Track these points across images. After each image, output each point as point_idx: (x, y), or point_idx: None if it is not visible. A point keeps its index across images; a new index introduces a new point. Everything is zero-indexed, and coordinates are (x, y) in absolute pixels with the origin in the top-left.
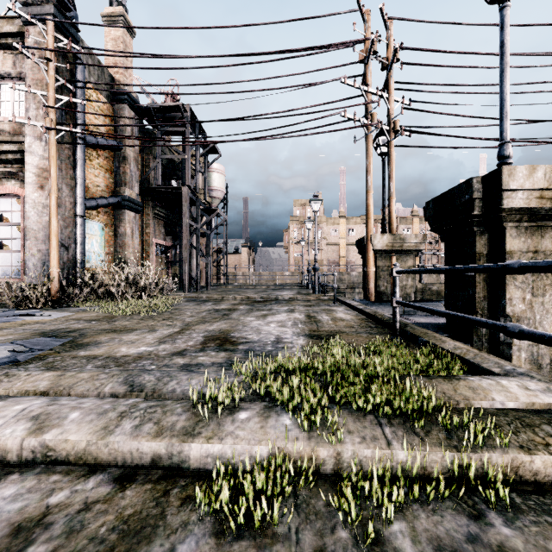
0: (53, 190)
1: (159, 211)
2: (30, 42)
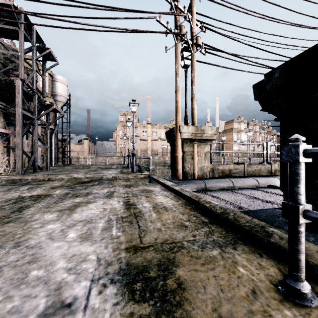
0: None
1: None
2: None
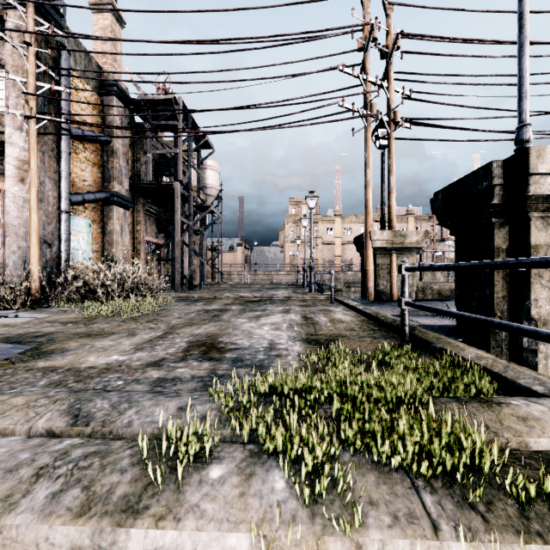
0: (34, 183)
1: (151, 208)
2: (10, 27)
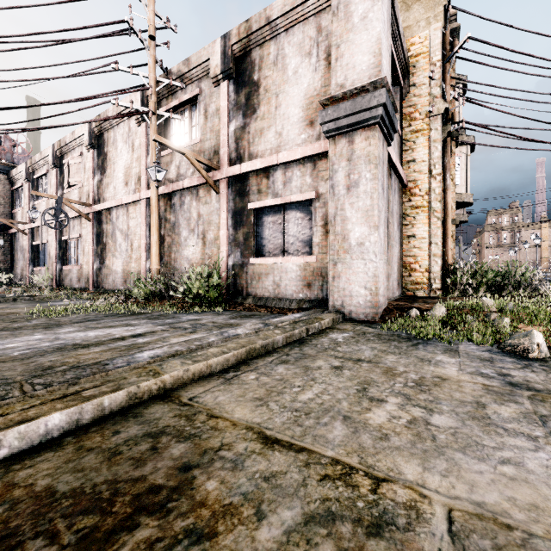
0: None
1: None
2: None
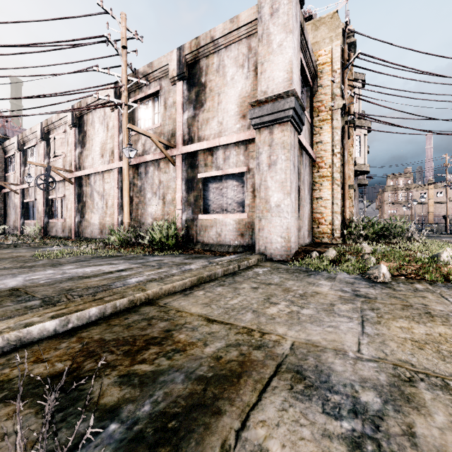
0: None
1: None
2: None
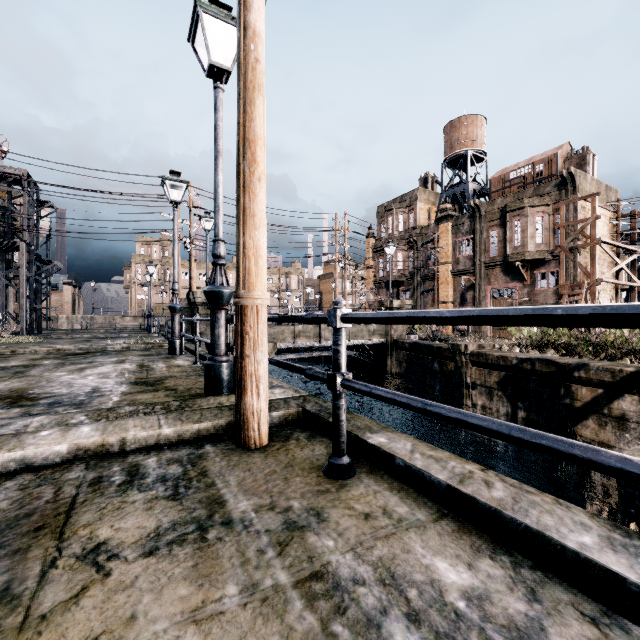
0: None
1: None
2: None
